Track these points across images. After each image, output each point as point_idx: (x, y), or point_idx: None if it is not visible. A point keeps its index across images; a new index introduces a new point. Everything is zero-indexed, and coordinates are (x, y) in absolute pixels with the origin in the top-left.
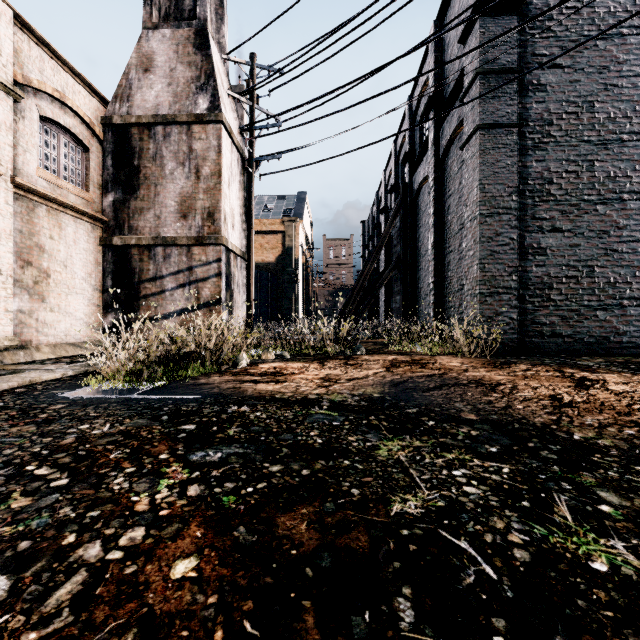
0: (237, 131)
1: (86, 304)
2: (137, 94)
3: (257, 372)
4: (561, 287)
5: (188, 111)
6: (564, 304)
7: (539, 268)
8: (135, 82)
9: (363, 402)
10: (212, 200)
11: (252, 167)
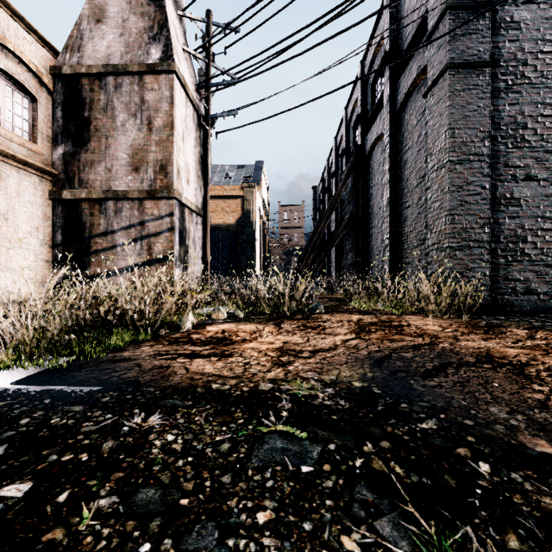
0: (193, 88)
1: (32, 259)
2: (88, 44)
3: (201, 338)
4: (536, 240)
5: (140, 61)
6: (539, 259)
7: (512, 220)
8: (86, 32)
9: (342, 401)
10: (164, 152)
11: (208, 124)
